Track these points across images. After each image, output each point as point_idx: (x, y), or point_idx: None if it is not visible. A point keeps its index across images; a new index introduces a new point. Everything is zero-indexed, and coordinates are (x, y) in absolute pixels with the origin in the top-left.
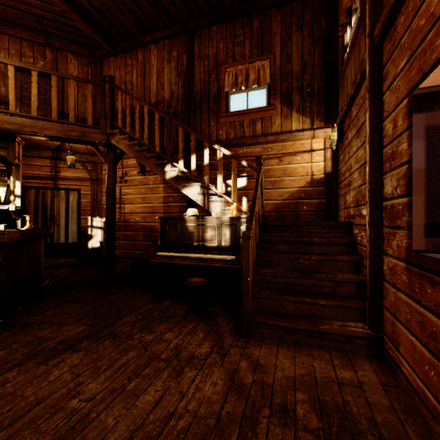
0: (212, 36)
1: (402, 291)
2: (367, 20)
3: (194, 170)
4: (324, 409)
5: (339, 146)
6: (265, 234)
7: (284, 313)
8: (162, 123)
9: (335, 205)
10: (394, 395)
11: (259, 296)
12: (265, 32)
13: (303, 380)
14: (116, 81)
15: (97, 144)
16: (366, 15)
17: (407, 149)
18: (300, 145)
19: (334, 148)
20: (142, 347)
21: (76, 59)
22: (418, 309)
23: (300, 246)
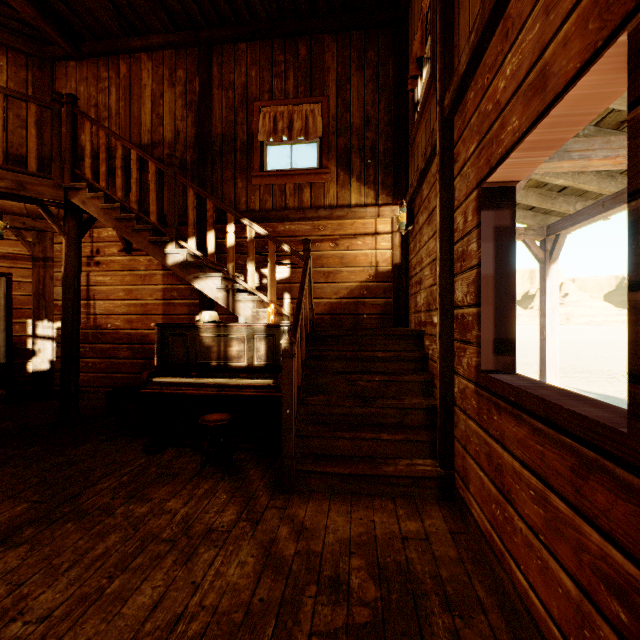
0: (240, 57)
1: (472, 418)
2: (437, 83)
3: (213, 253)
4: (384, 574)
5: (409, 230)
6: (315, 347)
7: (338, 454)
8: (161, 176)
9: (405, 306)
10: (463, 543)
11: (306, 435)
12: (316, 65)
13: (360, 541)
14: (80, 101)
15: (46, 202)
16: (437, 77)
17: (476, 251)
18: (361, 225)
19: (403, 233)
20: (130, 526)
21: (4, 54)
22: (486, 439)
23: (360, 363)
